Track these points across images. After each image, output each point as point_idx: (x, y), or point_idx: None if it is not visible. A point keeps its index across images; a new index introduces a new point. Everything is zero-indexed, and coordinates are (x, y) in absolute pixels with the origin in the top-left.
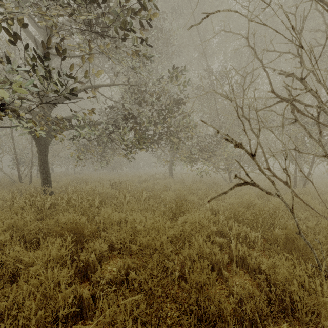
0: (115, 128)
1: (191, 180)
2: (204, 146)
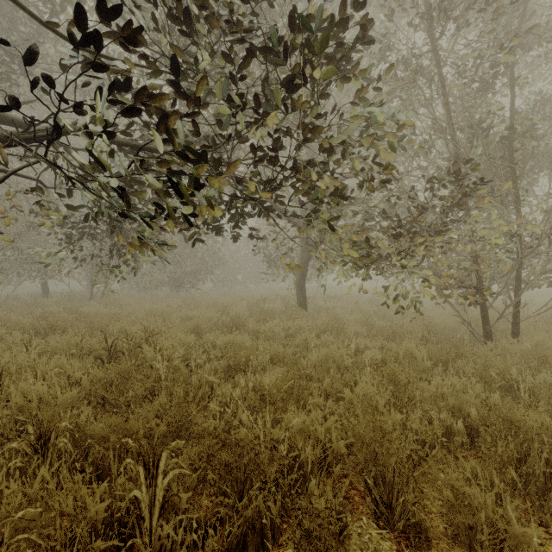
0: (59, 109)
1: (361, 319)
2: (408, 222)
